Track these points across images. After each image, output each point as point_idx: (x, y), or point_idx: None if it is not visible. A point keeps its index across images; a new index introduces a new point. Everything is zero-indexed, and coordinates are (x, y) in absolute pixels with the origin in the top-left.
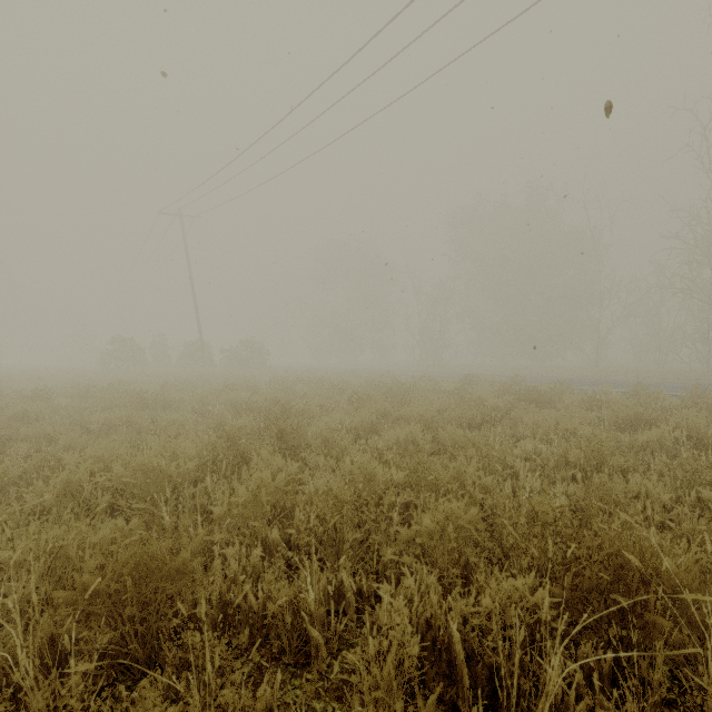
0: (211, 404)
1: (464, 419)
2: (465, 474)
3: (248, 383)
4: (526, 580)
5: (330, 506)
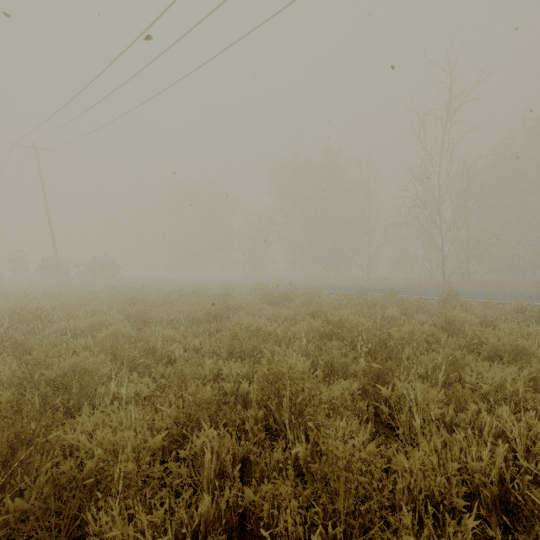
0: None
1: (196, 318)
2: (84, 367)
3: (69, 292)
4: None
5: None
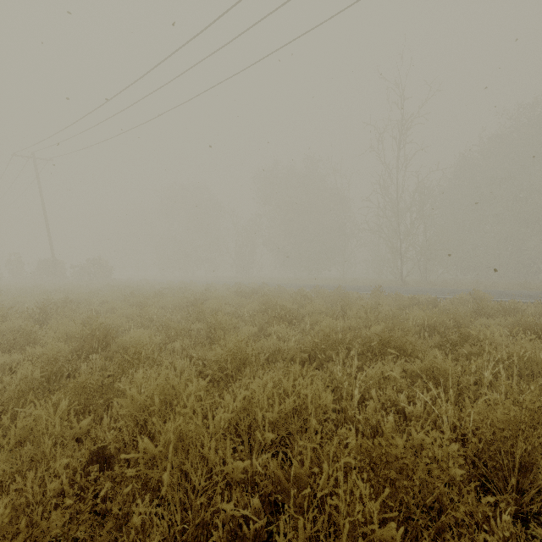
0: (26, 302)
1: (180, 305)
2: (115, 323)
3: (75, 289)
4: (70, 345)
5: (20, 333)
